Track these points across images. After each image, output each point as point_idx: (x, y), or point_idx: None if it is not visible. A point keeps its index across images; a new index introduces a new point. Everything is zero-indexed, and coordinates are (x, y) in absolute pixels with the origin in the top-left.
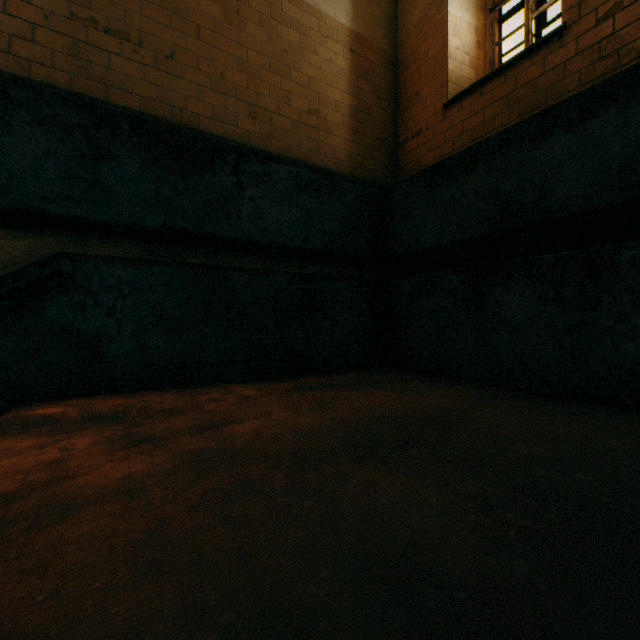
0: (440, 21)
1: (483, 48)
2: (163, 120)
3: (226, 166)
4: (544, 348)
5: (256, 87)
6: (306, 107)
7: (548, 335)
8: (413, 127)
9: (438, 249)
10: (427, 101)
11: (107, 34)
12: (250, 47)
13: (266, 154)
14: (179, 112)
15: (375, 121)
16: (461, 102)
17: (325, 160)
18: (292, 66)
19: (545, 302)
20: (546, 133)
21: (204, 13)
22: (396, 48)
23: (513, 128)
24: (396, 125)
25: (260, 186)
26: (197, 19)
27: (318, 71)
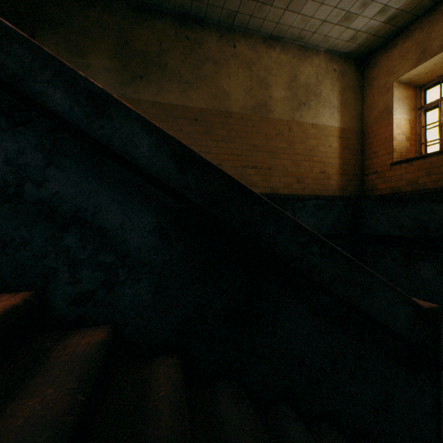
0: (388, 121)
1: (414, 129)
2: (267, 193)
3: (289, 207)
4: (440, 294)
5: (299, 169)
6: (319, 171)
7: (442, 288)
8: (373, 168)
9: (387, 237)
10: (381, 158)
11: (251, 168)
12: (296, 154)
13: (304, 198)
14: (272, 189)
15: (351, 166)
16: (400, 165)
17: (327, 192)
18: (313, 155)
19: (441, 274)
20: (442, 201)
21: (280, 147)
22: (362, 126)
23: (426, 193)
24: (362, 165)
25: (301, 211)
26: (278, 151)
27: (324, 153)
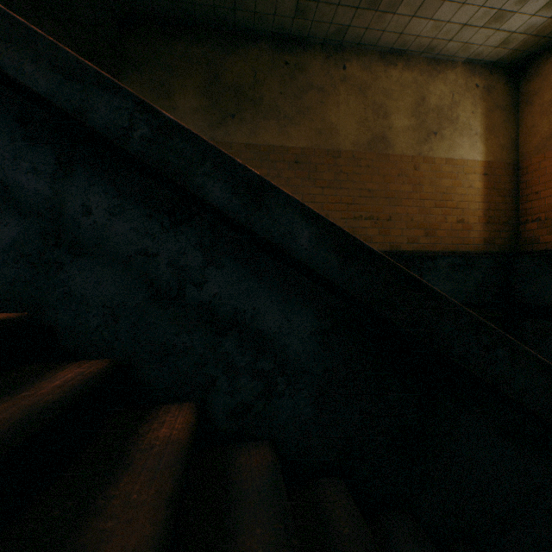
0: None
1: None
2: (386, 251)
3: (415, 267)
4: None
5: (427, 219)
6: (455, 219)
7: None
8: (532, 214)
9: None
10: (545, 200)
11: (365, 220)
12: (424, 198)
13: (434, 255)
14: (392, 244)
15: (500, 212)
16: None
17: (466, 247)
18: (447, 199)
19: None
20: None
21: (403, 191)
22: (517, 158)
23: None
24: (517, 209)
25: (431, 273)
26: (400, 196)
27: (462, 196)
